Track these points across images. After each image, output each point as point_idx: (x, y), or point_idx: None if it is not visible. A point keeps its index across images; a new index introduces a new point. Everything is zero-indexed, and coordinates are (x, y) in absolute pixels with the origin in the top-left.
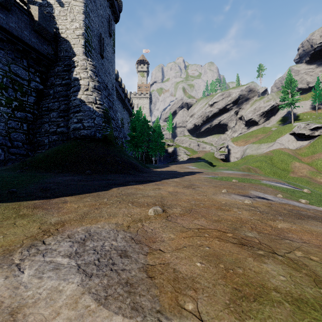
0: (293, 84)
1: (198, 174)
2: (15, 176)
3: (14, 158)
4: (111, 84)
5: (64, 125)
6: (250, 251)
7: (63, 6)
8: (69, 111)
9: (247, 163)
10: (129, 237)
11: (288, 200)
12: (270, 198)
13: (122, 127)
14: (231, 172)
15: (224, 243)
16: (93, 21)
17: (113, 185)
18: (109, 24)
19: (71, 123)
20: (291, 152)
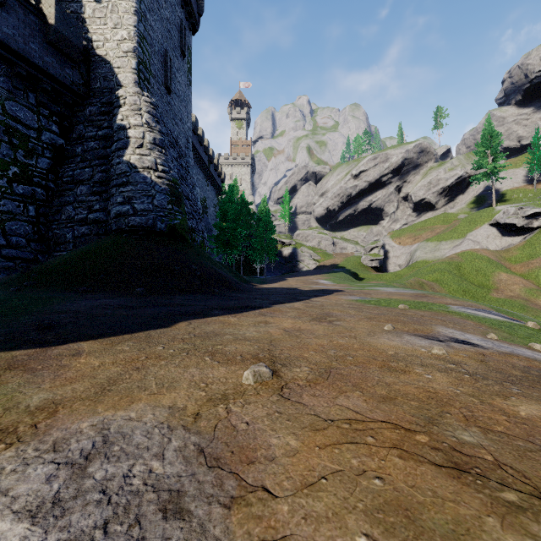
0: (495, 141)
1: (337, 295)
2: (2, 300)
3: (12, 266)
4: (185, 139)
5: (100, 207)
6: (483, 493)
7: (100, 1)
8: (110, 184)
9: (417, 275)
10: (194, 447)
11: (510, 345)
12: (478, 343)
13: (204, 212)
14: (393, 291)
15: (414, 464)
16: (152, 29)
17: (181, 317)
18: (182, 36)
19: (113, 203)
20: (492, 255)
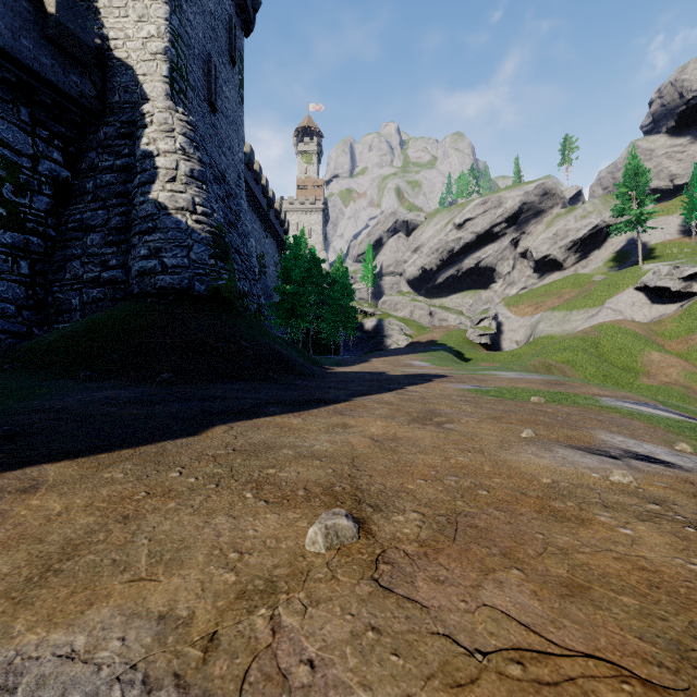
0: (642, 179)
1: (440, 382)
2: None
3: None
4: (236, 174)
5: (117, 263)
6: None
7: None
8: (131, 231)
9: (542, 354)
10: None
11: None
12: (671, 460)
13: (261, 272)
14: (516, 376)
15: None
16: (191, 24)
17: (218, 417)
18: (231, 36)
19: (135, 257)
20: (639, 328)
